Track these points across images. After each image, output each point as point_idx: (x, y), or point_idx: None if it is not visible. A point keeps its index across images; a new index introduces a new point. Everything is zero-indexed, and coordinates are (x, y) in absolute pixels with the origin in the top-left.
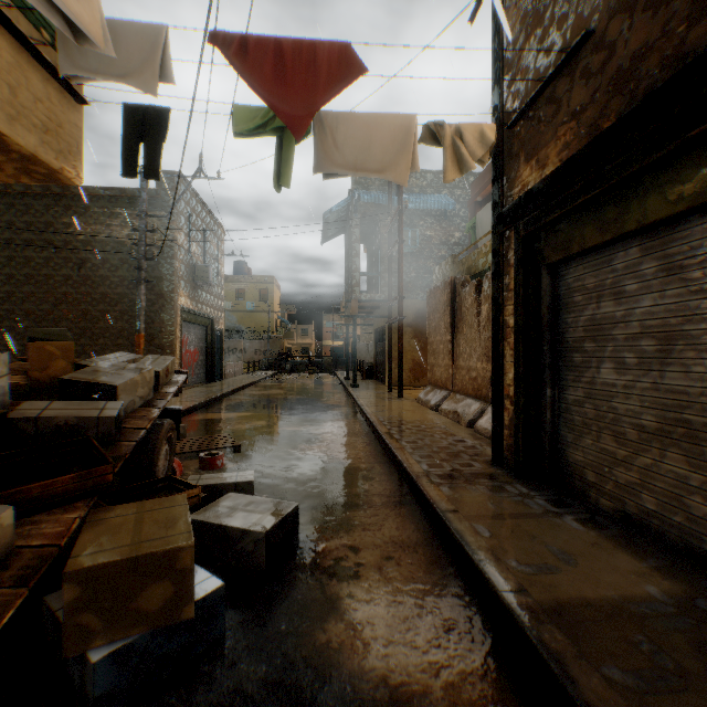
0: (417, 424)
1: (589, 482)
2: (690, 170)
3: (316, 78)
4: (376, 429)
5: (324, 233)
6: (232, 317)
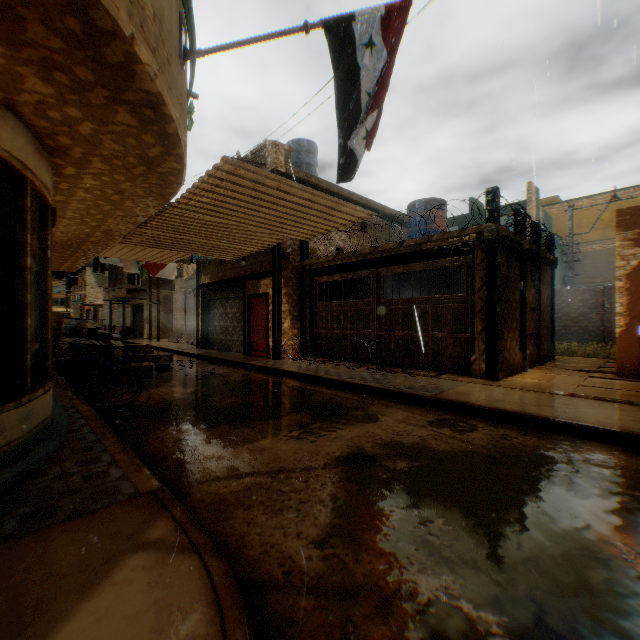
0: (172, 345)
1: (214, 345)
2: (221, 293)
3: (158, 266)
4: (156, 347)
5: None
6: None
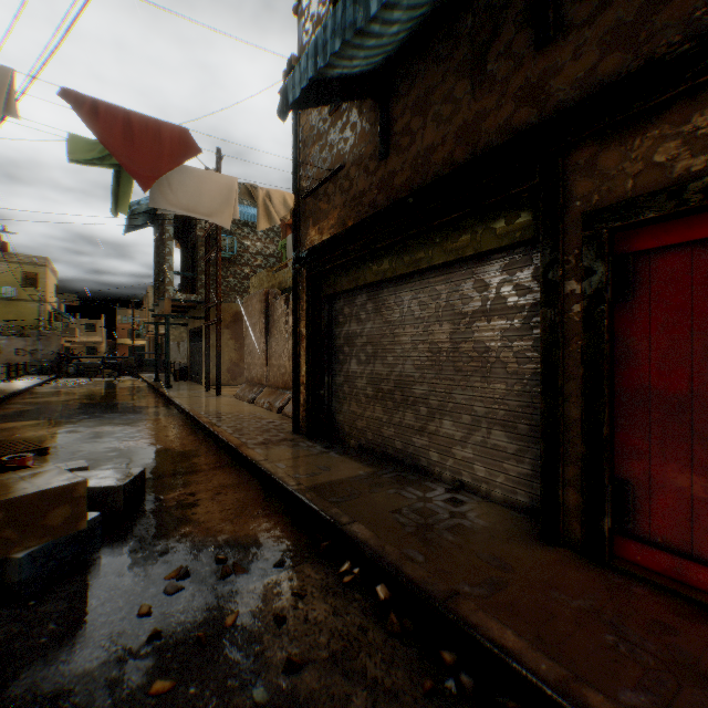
0: (236, 414)
1: (346, 432)
2: (381, 262)
3: (161, 149)
4: (198, 421)
5: (129, 222)
6: None
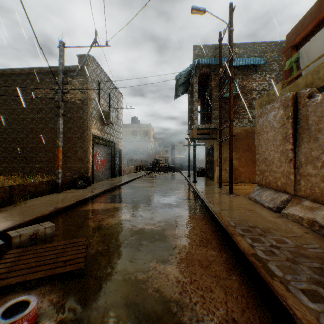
0: (277, 236)
1: None
2: None
3: None
4: (234, 242)
5: (175, 92)
6: (130, 144)
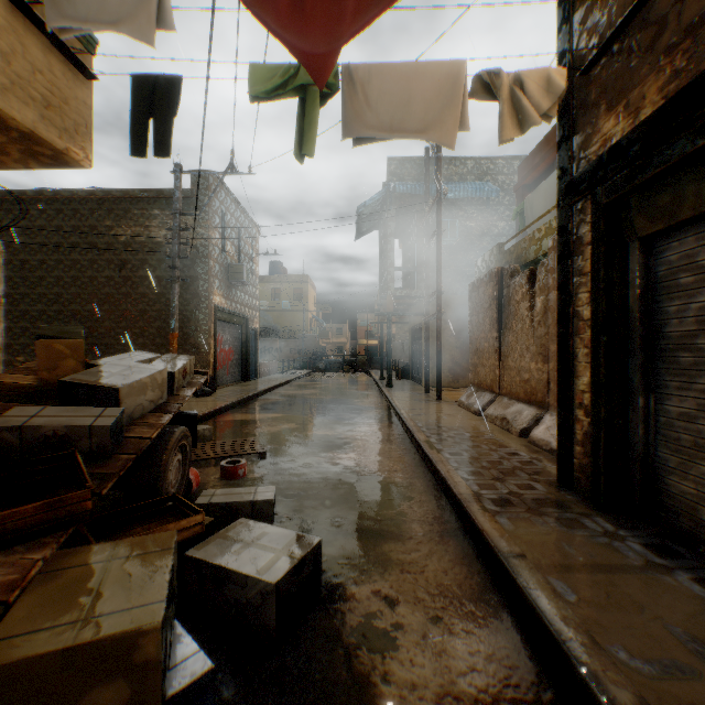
0: (460, 432)
1: (704, 523)
2: None
3: (342, 7)
4: (413, 436)
5: (358, 229)
6: (268, 317)
